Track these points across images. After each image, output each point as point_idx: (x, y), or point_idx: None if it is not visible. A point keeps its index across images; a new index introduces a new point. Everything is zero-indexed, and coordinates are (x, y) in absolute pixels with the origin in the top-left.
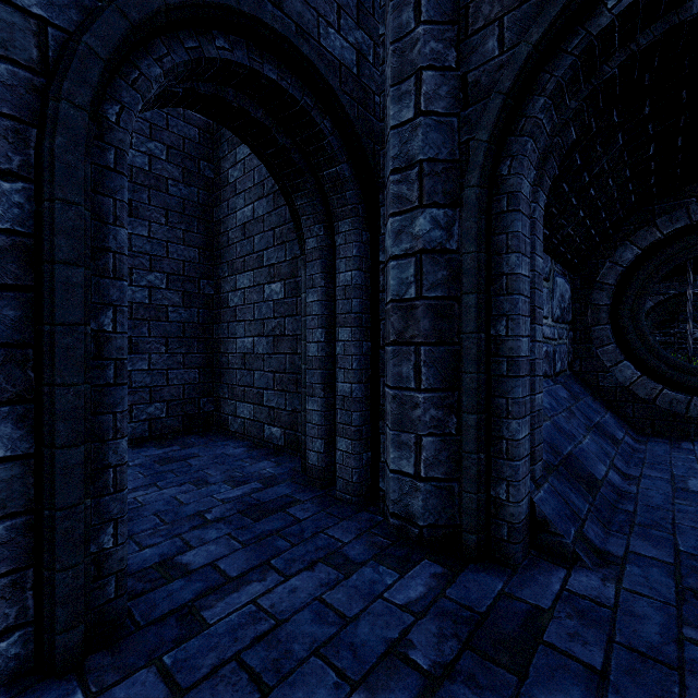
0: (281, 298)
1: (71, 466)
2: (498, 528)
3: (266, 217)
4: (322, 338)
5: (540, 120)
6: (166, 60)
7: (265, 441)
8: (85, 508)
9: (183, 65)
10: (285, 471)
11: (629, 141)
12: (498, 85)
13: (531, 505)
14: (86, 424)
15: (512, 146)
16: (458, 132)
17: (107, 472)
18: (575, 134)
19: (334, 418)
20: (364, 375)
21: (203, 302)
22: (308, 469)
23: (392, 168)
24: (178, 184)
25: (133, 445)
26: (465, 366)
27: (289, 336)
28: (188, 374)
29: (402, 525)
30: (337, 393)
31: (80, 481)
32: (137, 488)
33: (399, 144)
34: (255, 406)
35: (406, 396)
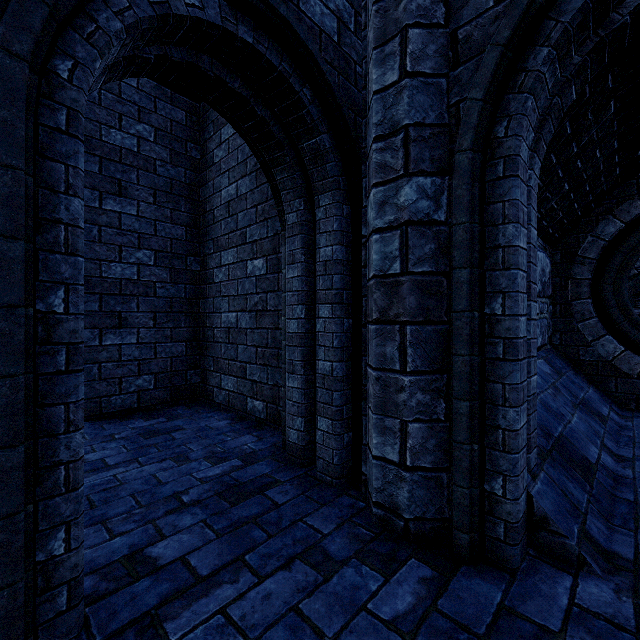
0: (264, 274)
1: (7, 469)
2: (494, 526)
3: (249, 195)
4: (302, 315)
5: (542, 74)
6: (127, 14)
7: (248, 413)
8: (27, 516)
9: (148, 22)
10: (266, 447)
11: (621, 109)
12: (495, 36)
13: (528, 499)
14: (28, 420)
15: (509, 105)
16: (447, 94)
17: (57, 470)
18: (575, 94)
19: (314, 395)
20: (345, 353)
21: (190, 278)
22: (288, 447)
23: (374, 135)
24: (166, 165)
25: (122, 416)
26: (456, 348)
27: (271, 311)
28: (175, 347)
29: (386, 515)
30: (317, 371)
31: (18, 486)
32: (119, 463)
33: (383, 109)
34: (239, 379)
35: (390, 378)
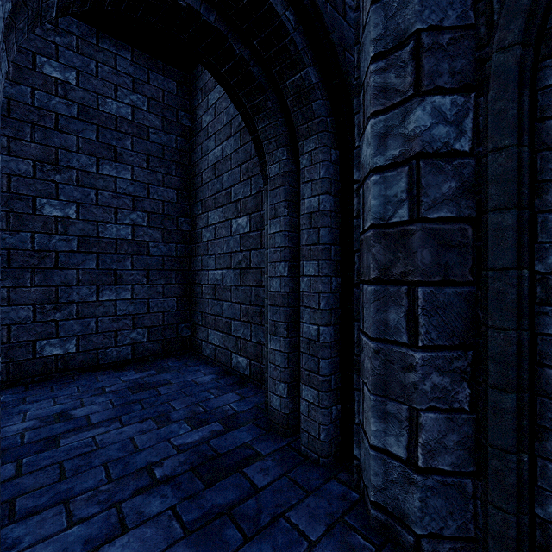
0: (247, 231)
1: None
2: None
3: (233, 155)
4: (285, 272)
5: None
6: None
7: (232, 368)
8: None
9: None
10: (248, 408)
11: None
12: None
13: None
14: None
15: None
16: None
17: None
18: None
19: (298, 359)
20: (333, 316)
21: (180, 238)
22: (270, 412)
23: (373, 54)
24: (158, 132)
25: (117, 367)
26: (493, 319)
27: (254, 269)
28: (167, 303)
29: (389, 522)
30: (302, 334)
31: None
32: (101, 422)
33: (384, 20)
34: (224, 334)
35: (394, 352)
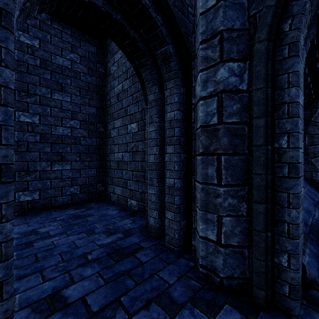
0: (136, 131)
1: None
2: (281, 286)
3: (129, 89)
4: (157, 152)
5: None
6: None
7: (128, 207)
8: None
9: None
10: (137, 226)
11: None
12: None
13: (302, 268)
14: None
15: (292, 8)
16: (248, 9)
17: None
18: None
19: (164, 198)
20: (182, 174)
21: (98, 135)
22: (149, 227)
23: (201, 40)
24: (85, 75)
25: (62, 207)
26: (255, 170)
27: (140, 151)
28: (90, 171)
29: (208, 273)
30: (165, 184)
31: None
32: (56, 234)
33: (206, 23)
34: (123, 188)
35: (210, 189)
